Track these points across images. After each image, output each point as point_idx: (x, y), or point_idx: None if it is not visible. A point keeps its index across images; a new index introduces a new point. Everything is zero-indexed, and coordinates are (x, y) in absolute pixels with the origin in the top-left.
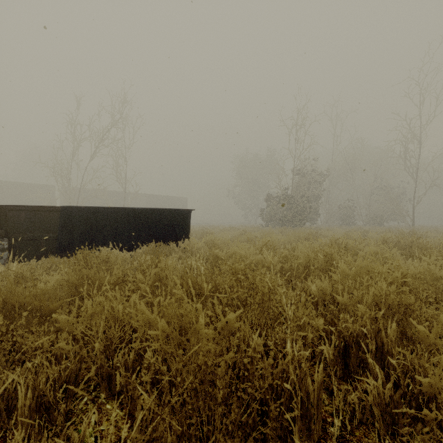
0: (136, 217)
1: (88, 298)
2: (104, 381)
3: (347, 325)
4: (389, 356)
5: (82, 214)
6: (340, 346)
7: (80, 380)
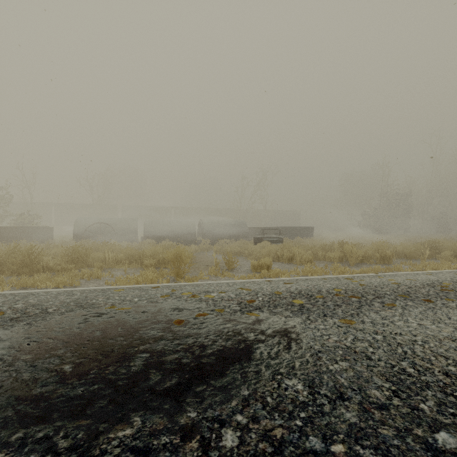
0: (296, 230)
1: None
2: None
3: None
4: None
5: (282, 229)
6: None
7: None
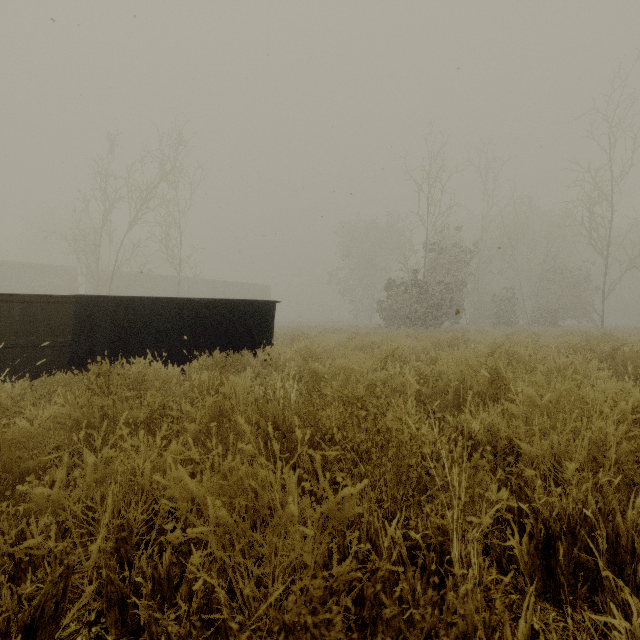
0: (191, 313)
1: (103, 445)
2: (113, 608)
3: (551, 500)
4: (637, 562)
5: (109, 308)
6: (538, 537)
7: (74, 599)
